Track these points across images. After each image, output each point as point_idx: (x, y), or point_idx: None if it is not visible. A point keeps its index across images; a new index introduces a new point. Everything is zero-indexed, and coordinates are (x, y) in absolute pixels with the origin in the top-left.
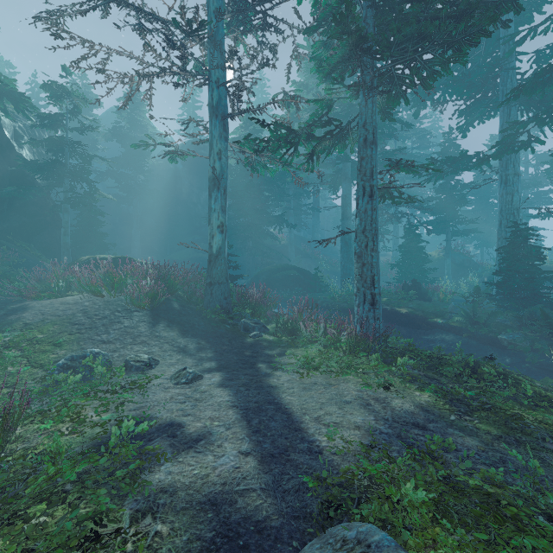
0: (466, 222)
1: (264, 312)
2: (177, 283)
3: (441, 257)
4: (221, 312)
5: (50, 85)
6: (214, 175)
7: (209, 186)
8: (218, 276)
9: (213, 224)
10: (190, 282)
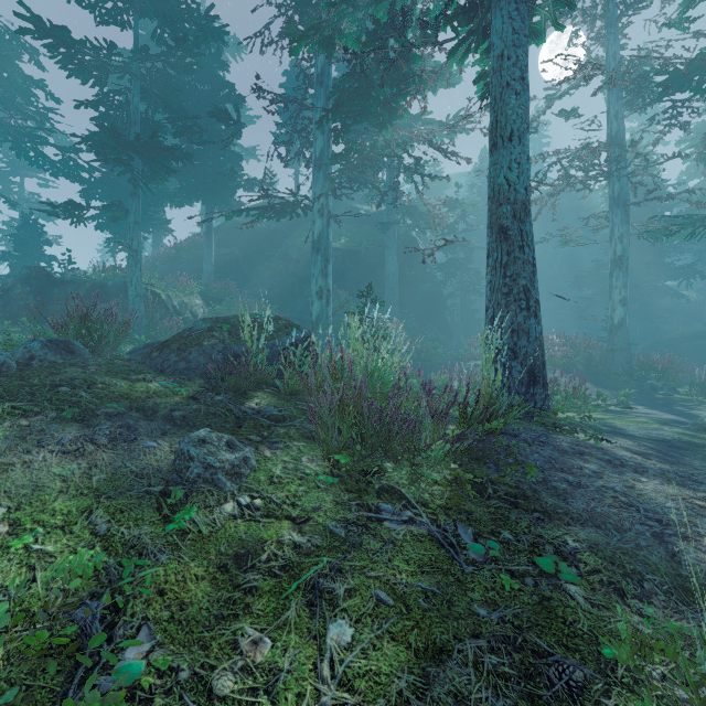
0: None
1: (672, 378)
2: (580, 350)
3: None
4: (623, 375)
5: (449, 203)
6: (615, 257)
7: (610, 267)
8: (619, 343)
9: (614, 299)
10: (591, 349)
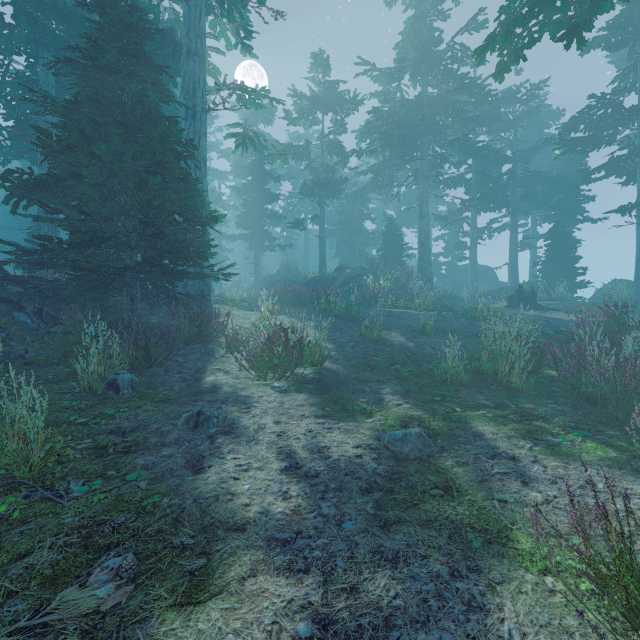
0: (265, 236)
1: None
2: None
3: (273, 274)
4: None
5: None
6: None
7: None
8: None
9: None
10: None
